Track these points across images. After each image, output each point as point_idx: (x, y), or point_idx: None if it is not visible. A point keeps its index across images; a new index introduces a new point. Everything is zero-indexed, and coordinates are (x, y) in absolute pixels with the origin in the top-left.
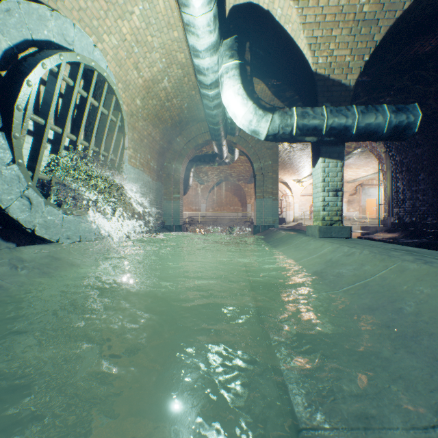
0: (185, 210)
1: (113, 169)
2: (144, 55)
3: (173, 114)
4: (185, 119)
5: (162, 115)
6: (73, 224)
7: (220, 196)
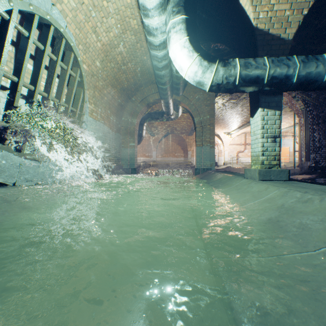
0: (140, 156)
1: (74, 119)
2: (101, 19)
3: (128, 77)
4: (139, 81)
5: (119, 77)
6: (32, 167)
7: (167, 145)
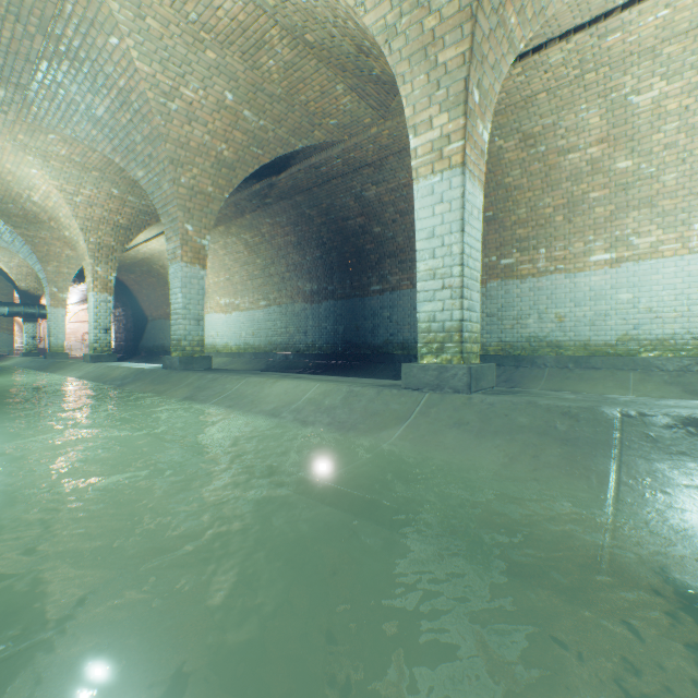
0: None
1: None
2: None
3: None
4: None
5: None
6: None
7: None
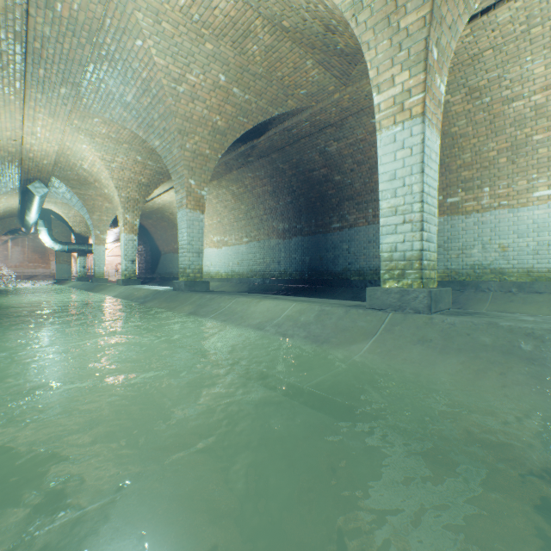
0: None
1: None
2: None
3: None
4: (5, 217)
5: None
6: None
7: (16, 252)
